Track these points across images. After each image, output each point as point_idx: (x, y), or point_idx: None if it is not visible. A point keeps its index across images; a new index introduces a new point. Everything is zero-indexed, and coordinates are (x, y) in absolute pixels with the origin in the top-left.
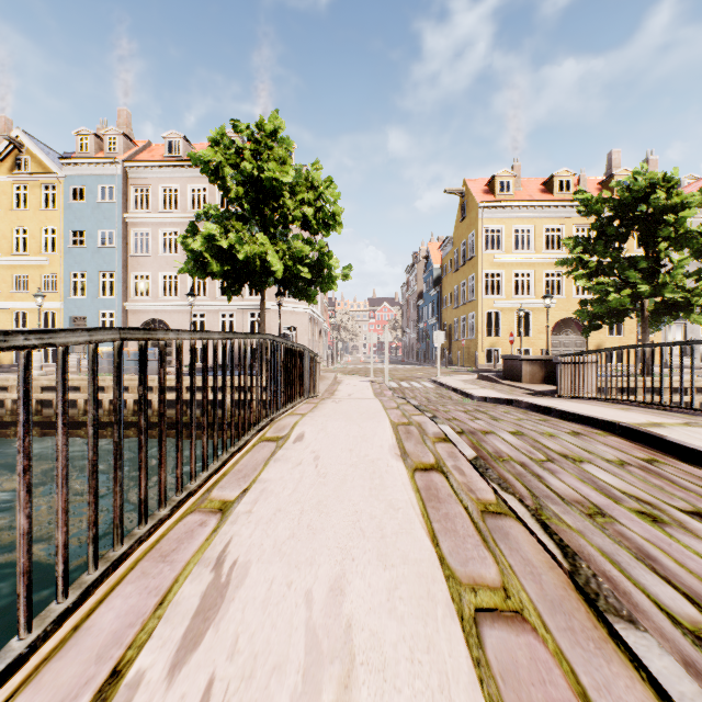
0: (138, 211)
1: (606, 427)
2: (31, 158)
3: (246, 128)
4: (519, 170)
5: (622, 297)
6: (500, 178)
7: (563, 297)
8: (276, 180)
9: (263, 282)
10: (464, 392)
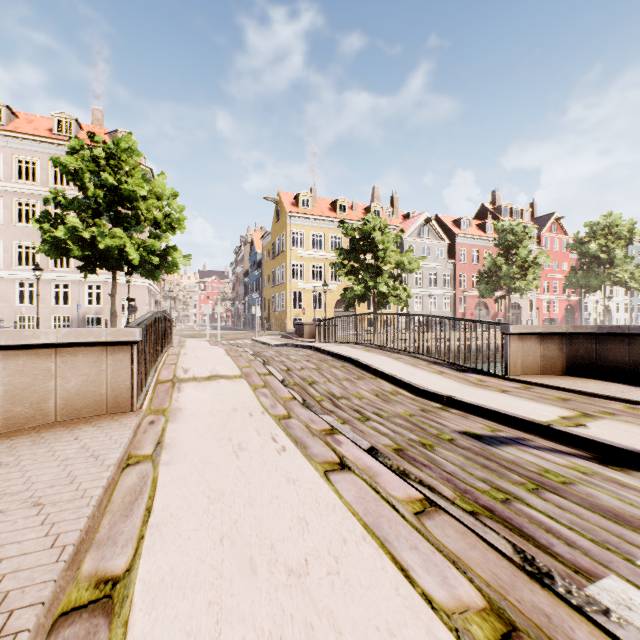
0: None
1: (310, 348)
2: None
3: (102, 142)
4: (315, 192)
5: (360, 288)
6: (303, 196)
7: (342, 283)
8: (133, 191)
9: (119, 265)
10: (268, 343)
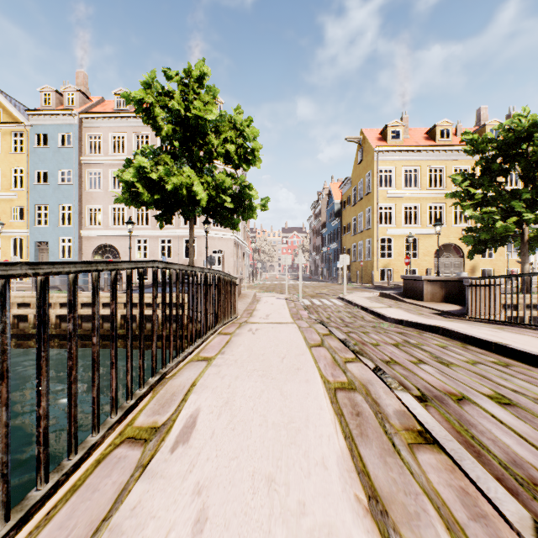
0: (92, 154)
1: None
2: (3, 110)
3: (175, 75)
4: (407, 121)
5: (509, 224)
6: (392, 127)
7: (444, 226)
8: (201, 118)
9: (191, 211)
10: (375, 312)
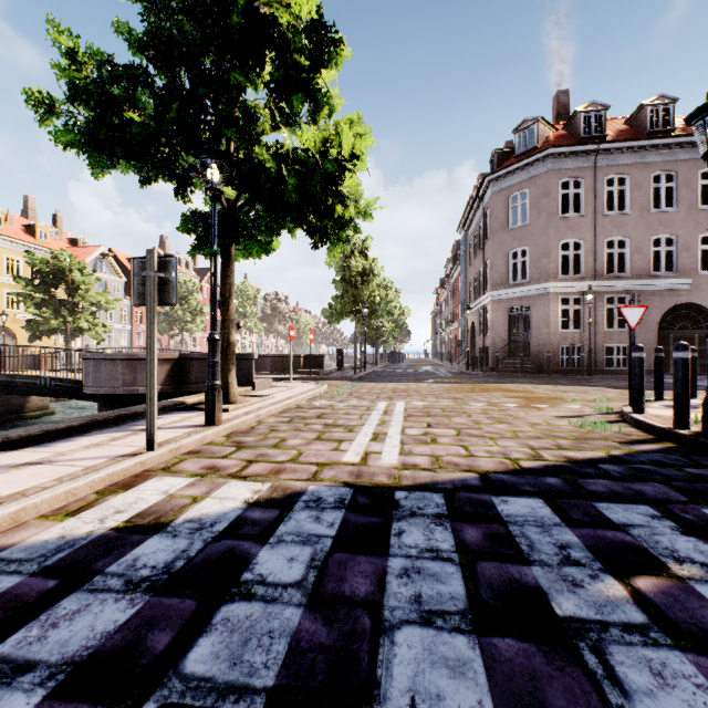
0: None
1: None
2: None
3: None
4: None
5: (60, 323)
6: None
7: None
8: None
9: None
10: None
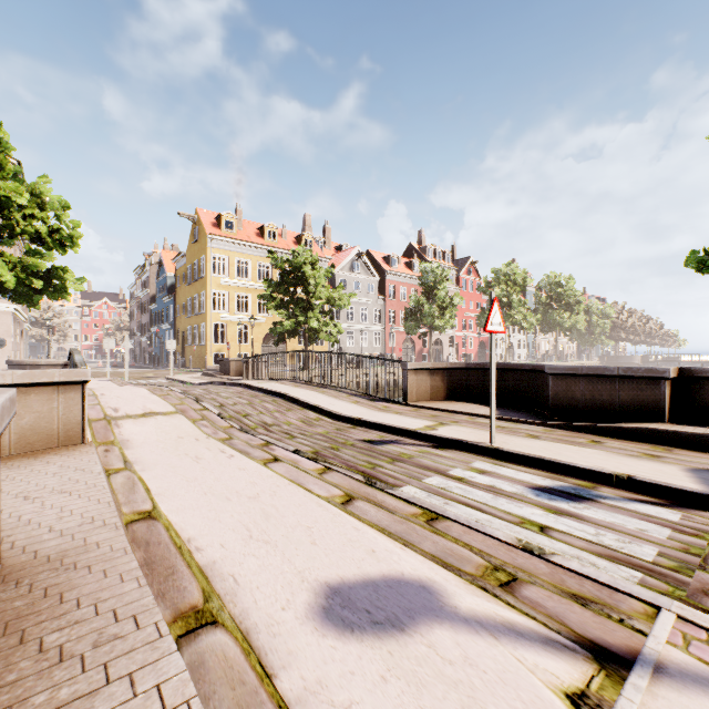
0: None
1: (240, 385)
2: None
3: None
4: (241, 214)
5: (291, 323)
6: (226, 217)
7: (271, 316)
8: (7, 197)
9: None
10: (189, 382)
